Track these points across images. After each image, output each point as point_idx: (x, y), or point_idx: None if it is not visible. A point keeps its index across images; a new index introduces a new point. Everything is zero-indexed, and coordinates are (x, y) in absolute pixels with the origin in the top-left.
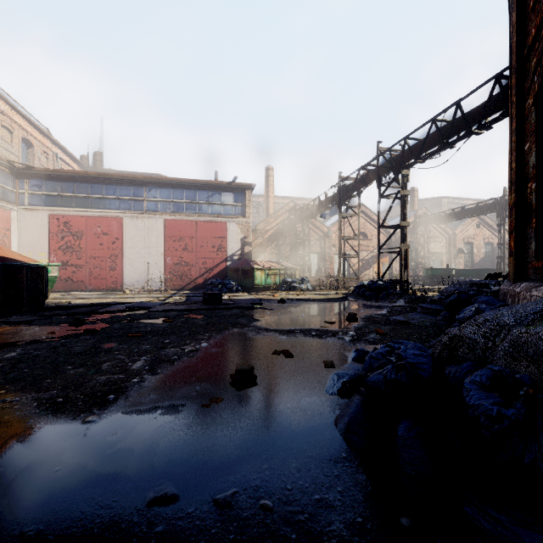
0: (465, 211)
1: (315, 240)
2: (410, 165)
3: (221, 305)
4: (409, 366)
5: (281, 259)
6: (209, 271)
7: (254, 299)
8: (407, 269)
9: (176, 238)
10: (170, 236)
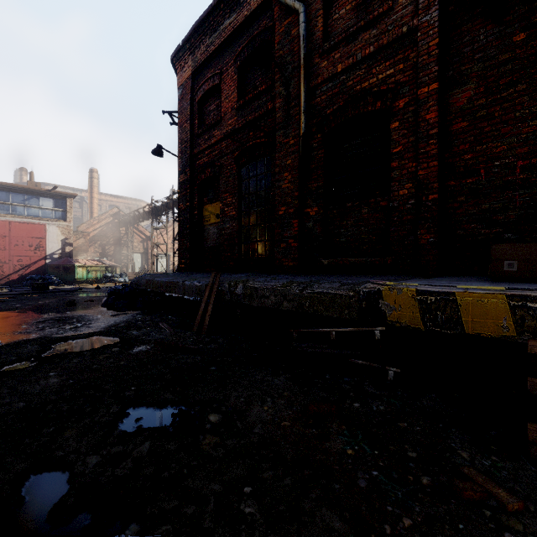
0: None
1: (138, 242)
2: None
3: (49, 290)
4: (115, 288)
5: (105, 257)
6: (26, 267)
7: (75, 287)
8: None
9: None
10: None
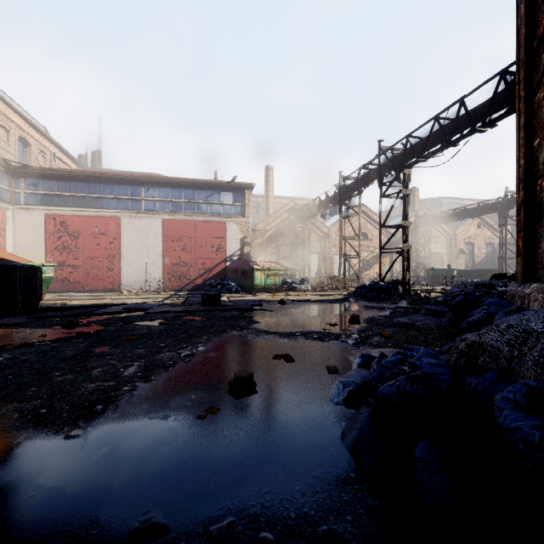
0: (466, 211)
1: (315, 240)
2: (412, 163)
3: (220, 306)
4: (425, 377)
5: (281, 259)
6: (209, 271)
7: (253, 300)
8: (409, 269)
9: (175, 238)
10: (168, 236)
